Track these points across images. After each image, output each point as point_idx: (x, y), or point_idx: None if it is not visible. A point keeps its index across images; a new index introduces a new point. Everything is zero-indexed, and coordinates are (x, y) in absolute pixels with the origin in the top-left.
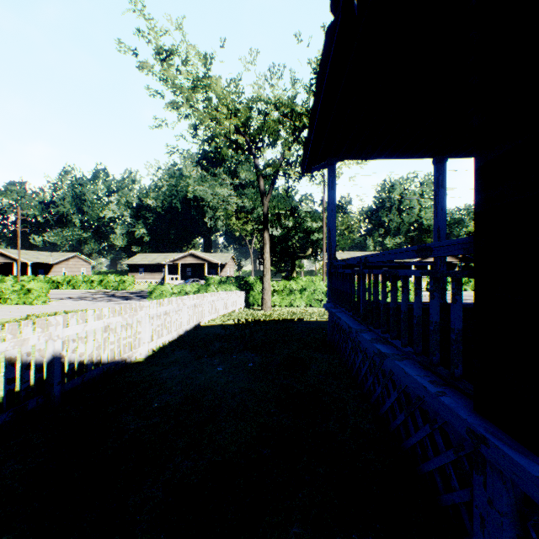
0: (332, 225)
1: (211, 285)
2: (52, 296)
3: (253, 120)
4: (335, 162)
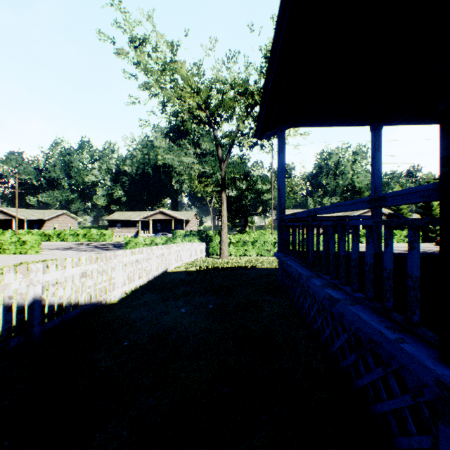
0: (281, 184)
1: (177, 237)
2: (44, 246)
3: (212, 99)
4: (284, 129)
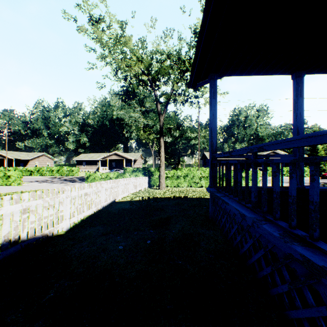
0: (213, 126)
1: (126, 173)
2: (26, 179)
3: (153, 67)
4: (216, 77)
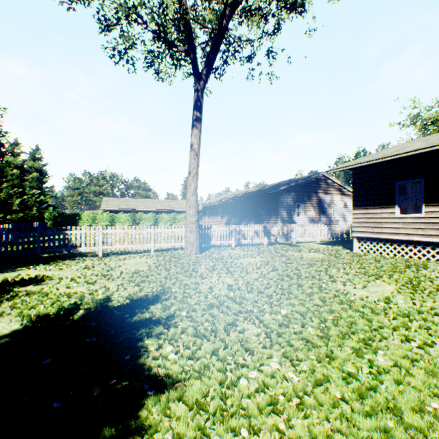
0: None
1: None
2: None
3: None
4: None
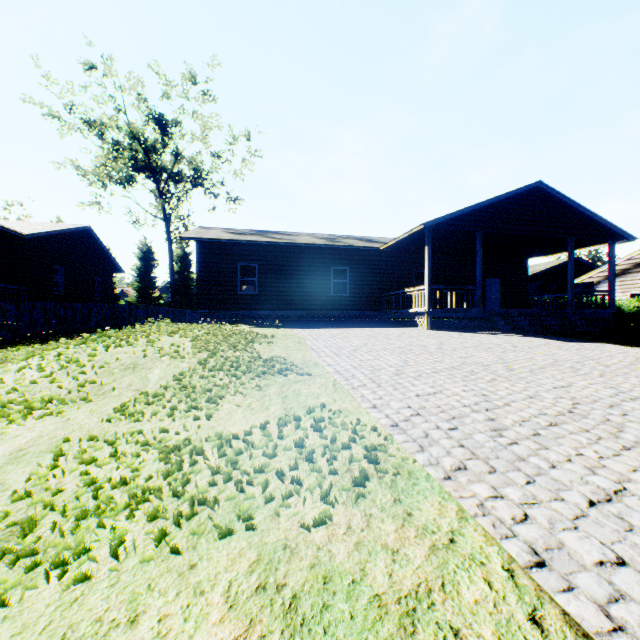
0: None
1: None
2: None
3: None
4: None
